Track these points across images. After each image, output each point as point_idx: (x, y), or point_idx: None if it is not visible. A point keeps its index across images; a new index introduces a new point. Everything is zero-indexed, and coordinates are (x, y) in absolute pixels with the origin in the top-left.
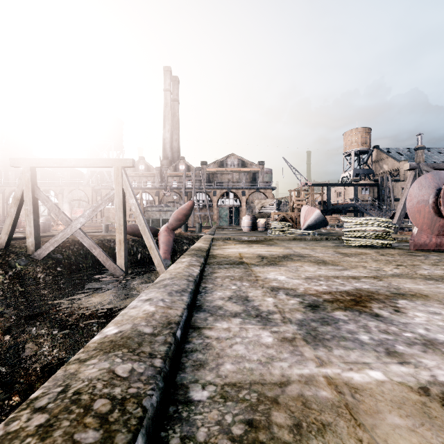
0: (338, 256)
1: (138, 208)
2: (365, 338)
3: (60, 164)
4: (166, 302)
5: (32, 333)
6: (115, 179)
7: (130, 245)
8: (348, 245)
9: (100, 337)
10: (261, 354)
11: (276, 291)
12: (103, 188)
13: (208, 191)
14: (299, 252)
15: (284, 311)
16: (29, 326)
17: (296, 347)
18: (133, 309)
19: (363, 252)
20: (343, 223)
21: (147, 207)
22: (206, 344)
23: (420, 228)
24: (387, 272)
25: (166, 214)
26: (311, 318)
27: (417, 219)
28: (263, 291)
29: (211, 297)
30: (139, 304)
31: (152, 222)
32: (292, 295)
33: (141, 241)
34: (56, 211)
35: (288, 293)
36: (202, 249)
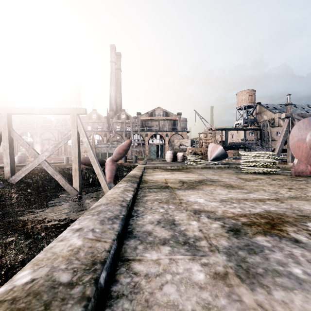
0: (241, 181)
1: (89, 145)
2: (299, 272)
3: (30, 111)
4: (95, 233)
5: (2, 242)
6: (72, 123)
7: (84, 172)
8: (245, 172)
9: (6, 289)
10: (195, 300)
11: (198, 213)
12: (66, 131)
13: (142, 133)
14: (210, 177)
15: (210, 236)
16: (1, 236)
17: (232, 288)
18: (60, 243)
19: (258, 177)
20: (236, 156)
21: (97, 144)
22: (134, 284)
23: (299, 159)
24: (284, 194)
25: (111, 149)
26: (236, 245)
27: (297, 153)
28: (187, 214)
29: (142, 222)
30: (68, 235)
31: (101, 155)
32: (213, 219)
33: (92, 169)
34: (27, 147)
35: (209, 216)
36: (136, 176)
